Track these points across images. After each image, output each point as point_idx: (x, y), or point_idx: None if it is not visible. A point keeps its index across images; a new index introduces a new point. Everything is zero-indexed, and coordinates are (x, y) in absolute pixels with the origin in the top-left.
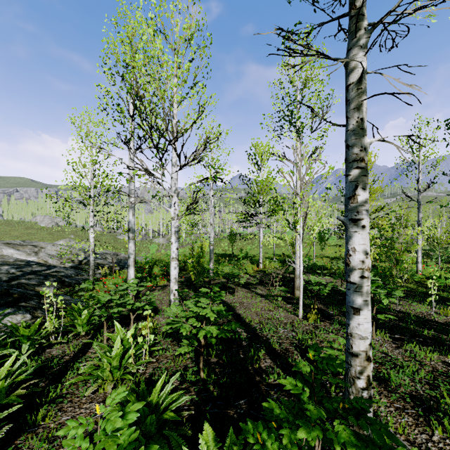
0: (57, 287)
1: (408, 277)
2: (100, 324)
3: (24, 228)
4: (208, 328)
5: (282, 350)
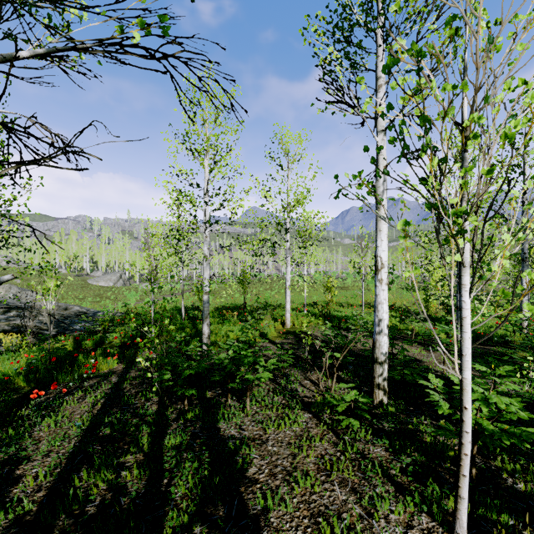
0: None
1: None
2: None
3: None
4: None
5: None
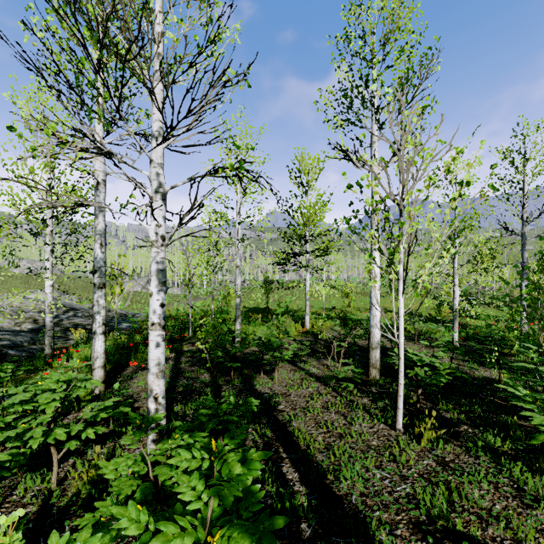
0: None
1: None
2: None
3: None
4: None
5: None
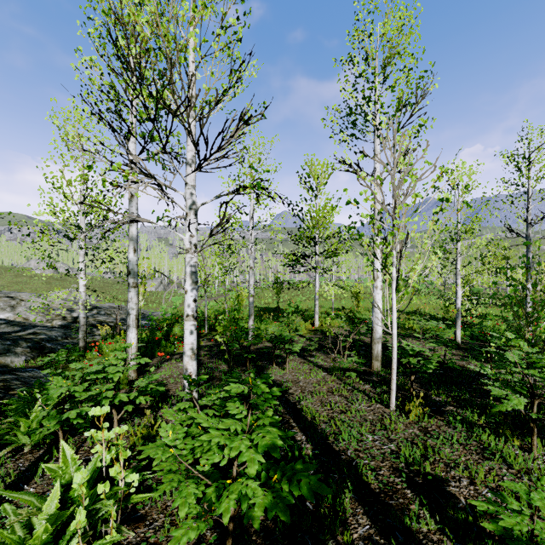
0: (31, 356)
1: None
2: (70, 424)
3: (14, 275)
4: (243, 484)
5: (382, 488)
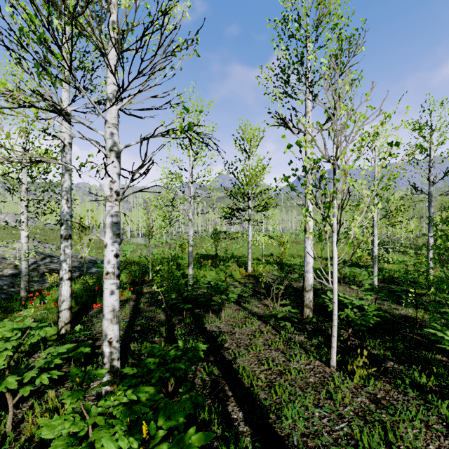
0: None
1: (427, 282)
2: None
3: None
4: None
5: None
